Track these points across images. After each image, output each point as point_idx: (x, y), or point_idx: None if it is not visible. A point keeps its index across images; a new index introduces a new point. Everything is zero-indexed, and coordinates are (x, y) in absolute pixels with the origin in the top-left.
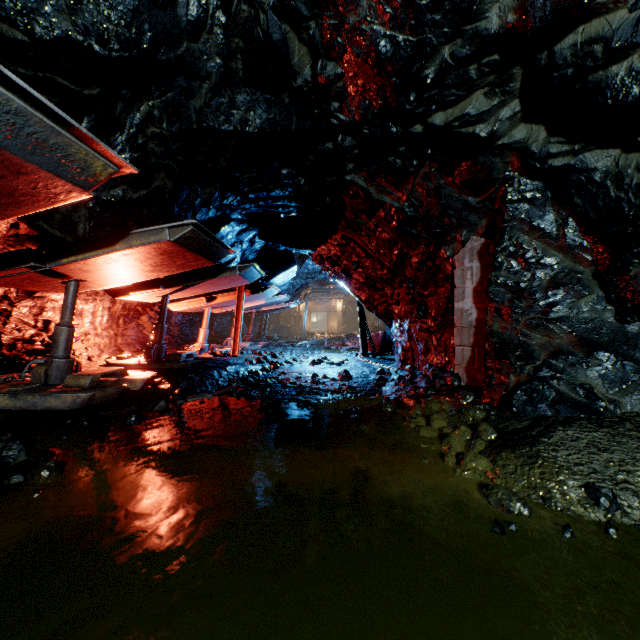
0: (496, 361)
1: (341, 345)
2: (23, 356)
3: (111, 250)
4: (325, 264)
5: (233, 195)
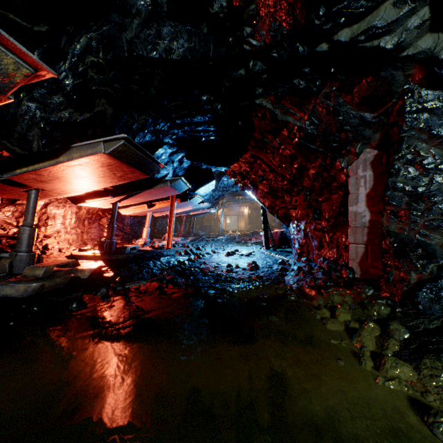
0: (395, 259)
1: (248, 240)
2: (6, 249)
3: (56, 162)
4: (237, 178)
5: (164, 121)
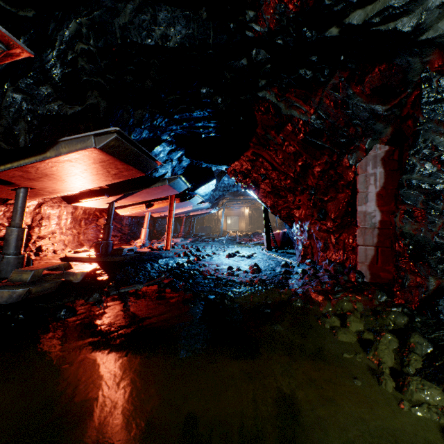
0: (411, 263)
1: (249, 240)
2: None
3: (42, 157)
4: (238, 177)
5: (161, 117)
